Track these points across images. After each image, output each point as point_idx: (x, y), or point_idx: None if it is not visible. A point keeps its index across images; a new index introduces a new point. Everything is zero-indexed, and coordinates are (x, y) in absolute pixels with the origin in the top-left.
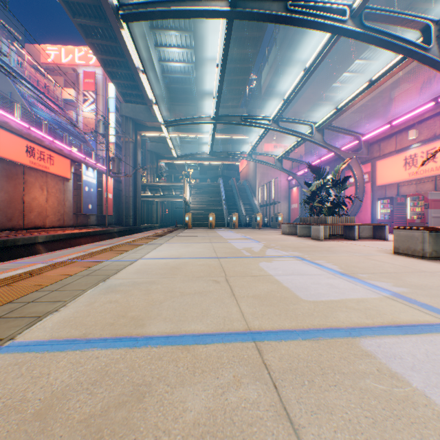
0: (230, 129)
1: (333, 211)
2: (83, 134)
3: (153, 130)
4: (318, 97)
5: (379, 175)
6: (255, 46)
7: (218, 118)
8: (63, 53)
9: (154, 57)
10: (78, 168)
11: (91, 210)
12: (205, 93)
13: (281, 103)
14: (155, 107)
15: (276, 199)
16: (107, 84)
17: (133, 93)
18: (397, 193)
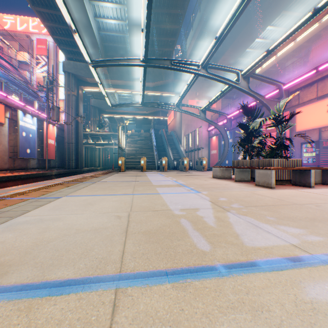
0: (160, 87)
1: (275, 153)
2: (36, 91)
3: (93, 85)
4: (234, 60)
5: (299, 121)
6: (182, 7)
7: (148, 61)
8: (18, 22)
9: (88, 9)
10: (15, 114)
11: (29, 154)
12: (138, 52)
13: (213, 42)
14: (77, 38)
15: (198, 146)
16: (58, 51)
17: (73, 50)
18: (319, 138)
